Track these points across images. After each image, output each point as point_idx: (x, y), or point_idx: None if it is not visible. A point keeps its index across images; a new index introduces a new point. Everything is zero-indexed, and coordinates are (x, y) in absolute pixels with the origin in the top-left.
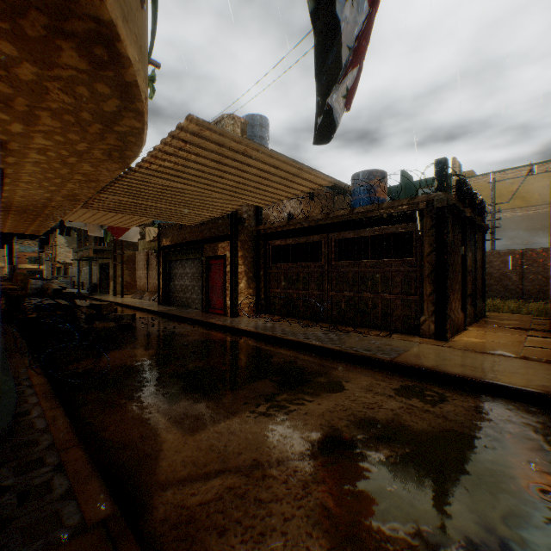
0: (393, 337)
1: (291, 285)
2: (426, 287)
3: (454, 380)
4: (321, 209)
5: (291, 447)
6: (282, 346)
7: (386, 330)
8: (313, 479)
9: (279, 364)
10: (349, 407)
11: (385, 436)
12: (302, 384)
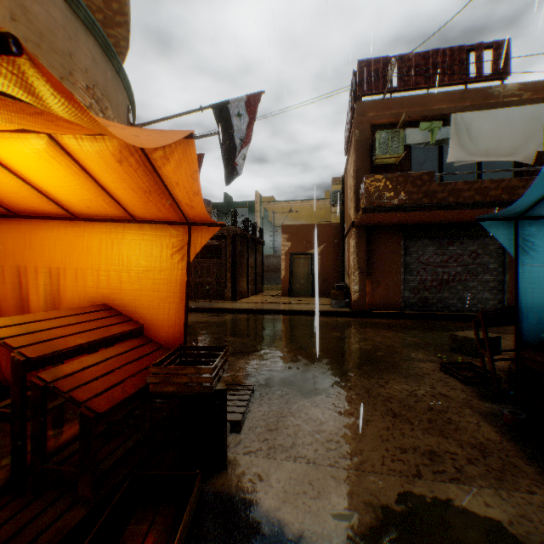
0: (211, 301)
1: None
2: (228, 274)
3: (232, 310)
4: None
5: None
6: None
7: (208, 299)
8: None
9: None
10: (189, 320)
11: (202, 323)
12: None
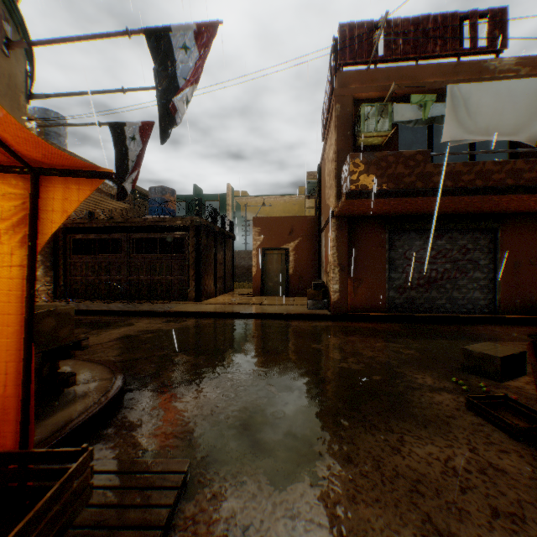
0: (171, 302)
1: (94, 272)
2: (191, 271)
3: (193, 314)
4: (122, 209)
5: (104, 341)
6: (89, 315)
7: (169, 300)
8: (116, 344)
9: (89, 322)
10: (136, 329)
11: (151, 332)
12: (108, 326)
